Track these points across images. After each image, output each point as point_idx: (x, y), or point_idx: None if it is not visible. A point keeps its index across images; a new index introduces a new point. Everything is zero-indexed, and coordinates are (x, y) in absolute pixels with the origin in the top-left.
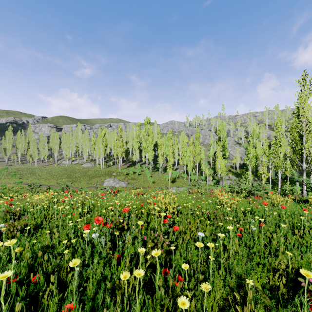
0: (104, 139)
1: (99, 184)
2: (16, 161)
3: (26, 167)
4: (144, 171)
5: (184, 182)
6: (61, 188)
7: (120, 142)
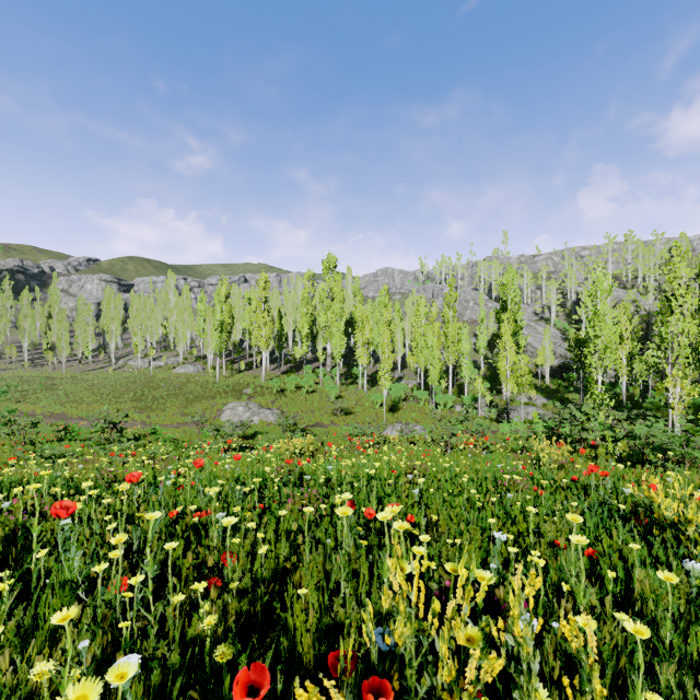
0: (226, 307)
1: (211, 415)
2: (19, 360)
3: (40, 374)
4: (321, 384)
5: (419, 410)
6: (95, 429)
7: (264, 314)
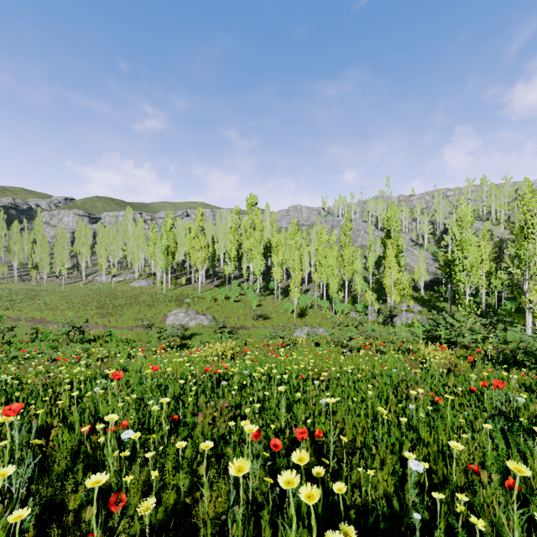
0: (171, 235)
1: (158, 319)
2: (11, 276)
3: (26, 287)
4: (245, 295)
5: (322, 316)
6: (61, 332)
7: (200, 240)
